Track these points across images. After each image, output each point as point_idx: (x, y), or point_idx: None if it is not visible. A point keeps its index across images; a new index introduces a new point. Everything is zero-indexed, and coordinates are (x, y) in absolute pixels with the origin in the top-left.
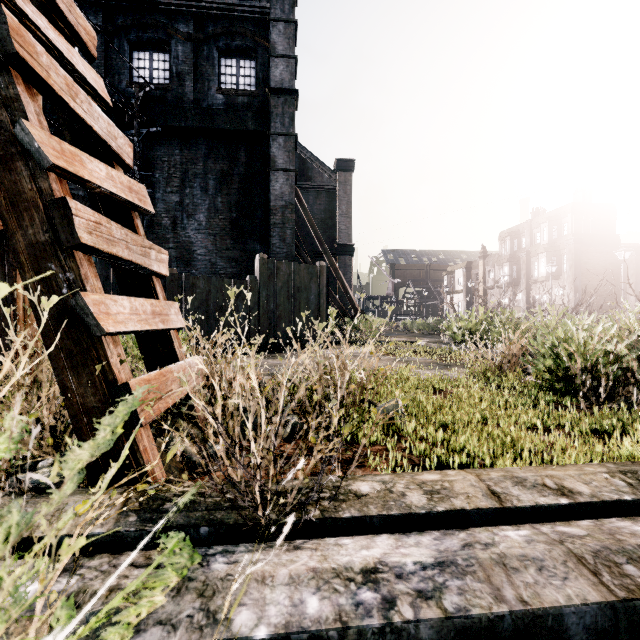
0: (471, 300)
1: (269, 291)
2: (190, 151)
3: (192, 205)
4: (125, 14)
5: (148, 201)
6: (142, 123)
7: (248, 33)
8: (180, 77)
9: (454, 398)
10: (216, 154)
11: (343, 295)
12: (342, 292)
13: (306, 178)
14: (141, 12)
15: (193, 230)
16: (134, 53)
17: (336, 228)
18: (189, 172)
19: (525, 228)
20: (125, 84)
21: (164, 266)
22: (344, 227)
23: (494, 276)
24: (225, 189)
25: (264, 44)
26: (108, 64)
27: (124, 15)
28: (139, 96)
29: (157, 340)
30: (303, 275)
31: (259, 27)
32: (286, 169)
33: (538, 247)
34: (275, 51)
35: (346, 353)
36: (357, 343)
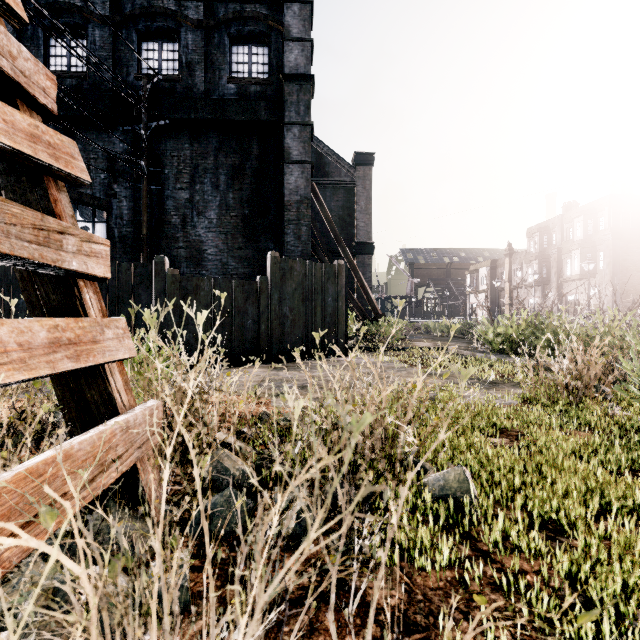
0: (497, 300)
1: (282, 293)
2: (200, 145)
3: (202, 202)
4: (133, 3)
5: (78, 163)
6: (150, 116)
7: (261, 17)
8: (190, 67)
9: (535, 451)
10: (227, 147)
11: (362, 296)
12: (361, 293)
13: (323, 174)
14: (150, 0)
15: (203, 228)
16: (143, 44)
17: (354, 225)
18: (199, 167)
19: (556, 223)
20: (133, 76)
21: (99, 263)
22: (363, 224)
23: (521, 275)
24: (237, 184)
25: (278, 28)
26: (116, 56)
27: (132, 4)
28: (147, 88)
29: (83, 380)
30: (319, 275)
31: (273, 10)
32: (301, 161)
33: (571, 243)
34: (289, 34)
35: (382, 395)
36: (379, 350)
